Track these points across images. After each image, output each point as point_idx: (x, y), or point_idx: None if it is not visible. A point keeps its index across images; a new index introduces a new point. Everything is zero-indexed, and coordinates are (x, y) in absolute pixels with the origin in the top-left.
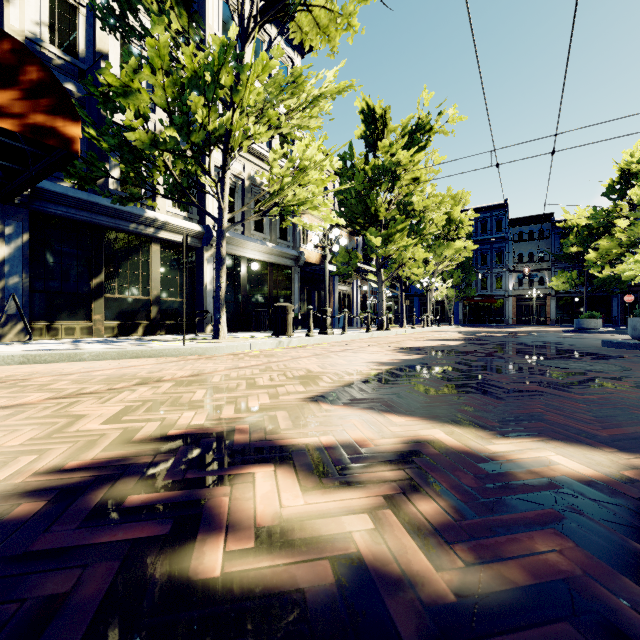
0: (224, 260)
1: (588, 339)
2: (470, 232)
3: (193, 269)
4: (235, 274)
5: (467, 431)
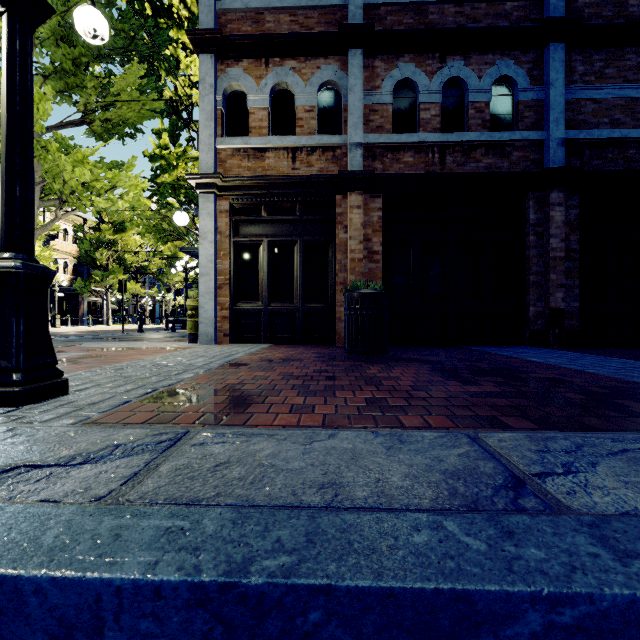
0: None
1: None
2: None
3: None
4: None
5: None
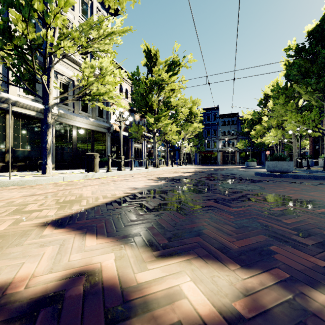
0: (50, 125)
1: (250, 171)
2: (202, 120)
3: (39, 131)
4: (68, 135)
5: (137, 253)
